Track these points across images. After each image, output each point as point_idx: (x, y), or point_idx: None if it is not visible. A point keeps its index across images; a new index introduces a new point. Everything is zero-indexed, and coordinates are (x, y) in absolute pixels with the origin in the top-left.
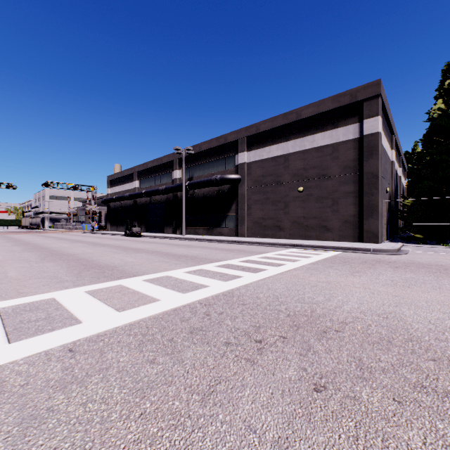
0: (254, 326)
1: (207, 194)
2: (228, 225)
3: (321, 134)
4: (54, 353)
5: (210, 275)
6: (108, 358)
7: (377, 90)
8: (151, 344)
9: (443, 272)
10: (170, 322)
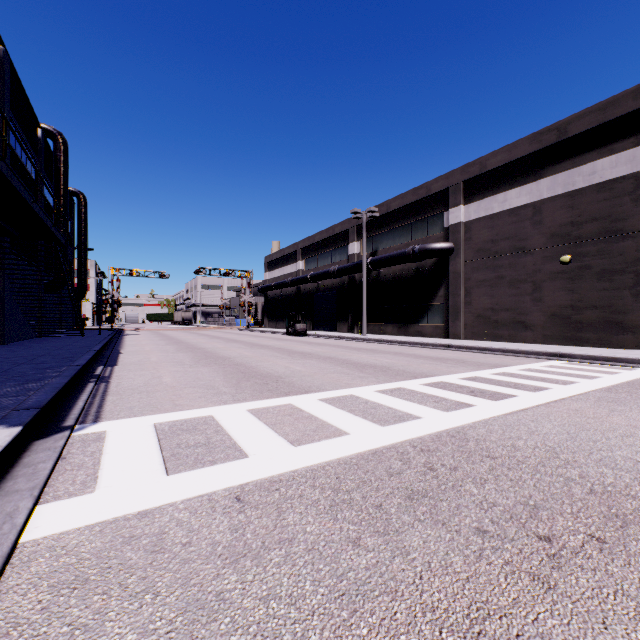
0: (524, 504)
1: (399, 274)
2: (431, 320)
3: (610, 159)
4: (218, 499)
5: (418, 400)
6: (289, 523)
7: None
8: (349, 510)
9: None
10: (371, 473)
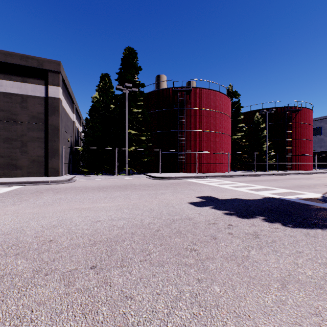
0: None
1: None
2: None
3: (10, 82)
4: None
5: None
6: None
7: (58, 68)
8: None
9: (83, 191)
10: None
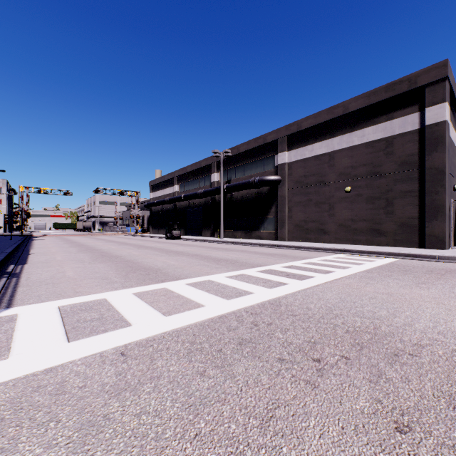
0: (308, 342)
1: (245, 196)
2: (267, 228)
3: (372, 128)
4: (108, 355)
5: (253, 281)
6: (158, 366)
7: (443, 72)
8: (200, 354)
9: None
10: (217, 330)
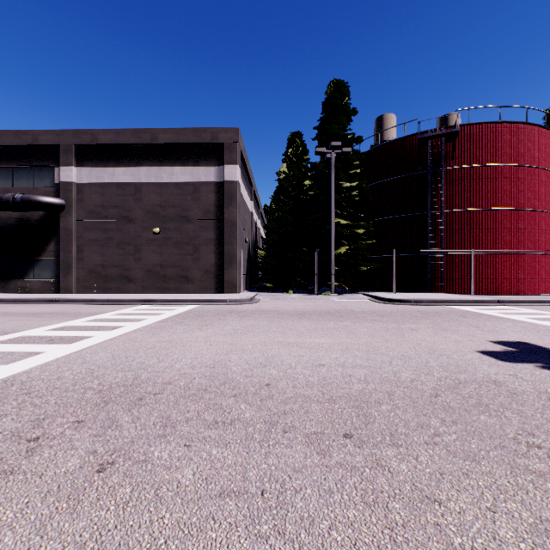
0: (35, 420)
1: None
2: (40, 275)
3: (182, 168)
4: None
5: None
6: None
7: (236, 137)
8: None
9: (276, 316)
10: None
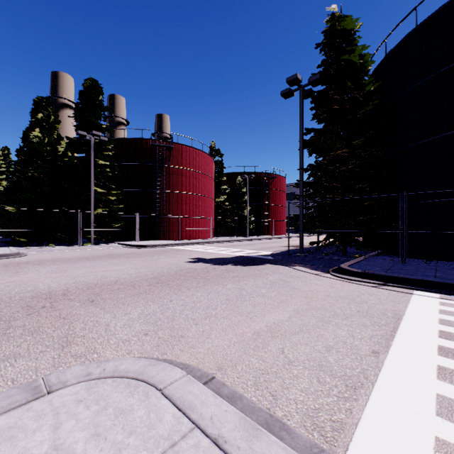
0: (25, 307)
1: None
2: None
3: None
4: None
5: None
6: None
7: None
8: None
9: (69, 261)
10: None
